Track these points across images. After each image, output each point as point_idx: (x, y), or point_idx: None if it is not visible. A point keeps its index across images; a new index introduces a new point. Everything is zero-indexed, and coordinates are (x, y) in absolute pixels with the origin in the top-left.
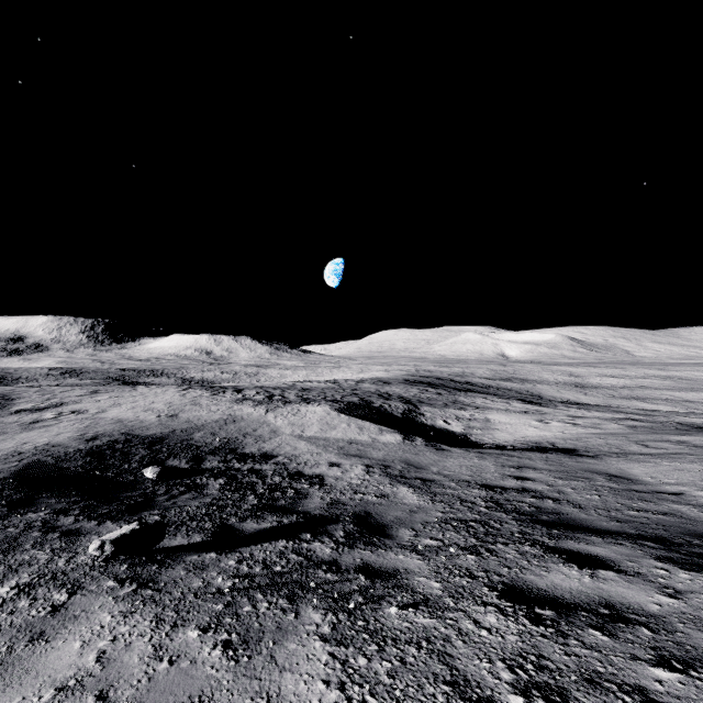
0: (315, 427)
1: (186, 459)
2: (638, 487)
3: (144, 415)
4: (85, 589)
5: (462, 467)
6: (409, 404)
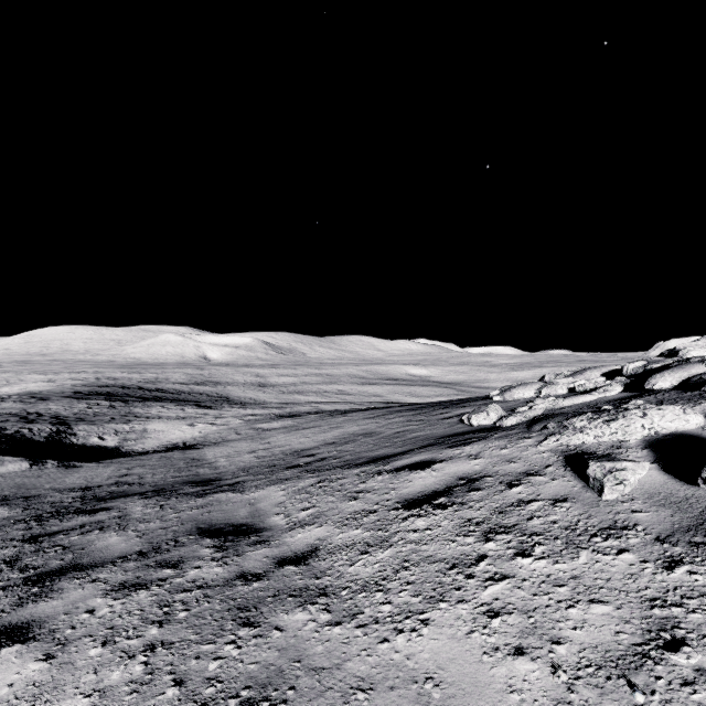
0: None
1: None
2: (198, 463)
3: None
4: None
5: (81, 478)
6: (60, 425)
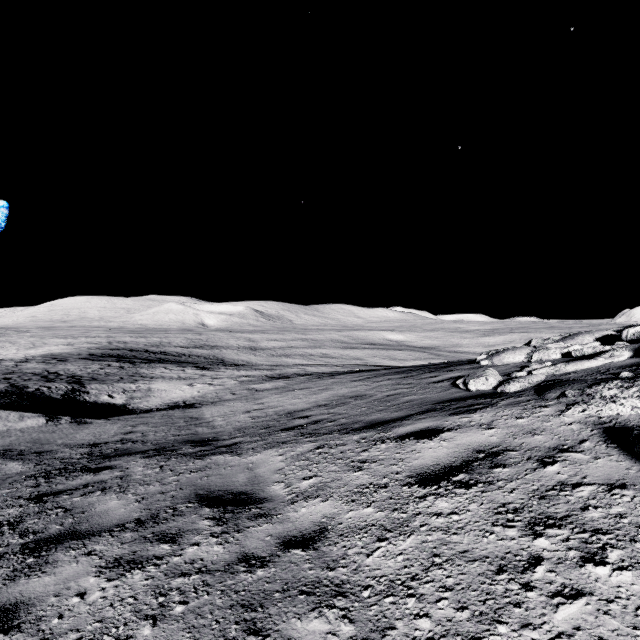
0: None
1: None
2: (196, 422)
3: None
4: None
5: (90, 434)
6: (75, 384)
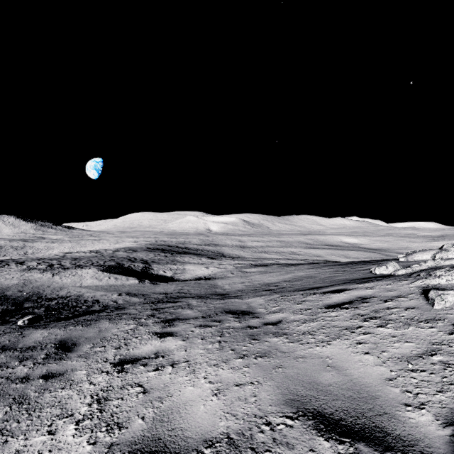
0: (89, 281)
1: (10, 305)
2: (214, 286)
3: None
4: (24, 331)
5: (162, 289)
6: (146, 264)
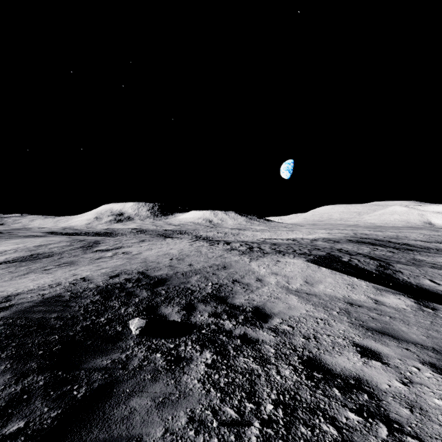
0: (299, 279)
1: (178, 306)
2: None
3: (162, 258)
4: None
5: None
6: (377, 260)
